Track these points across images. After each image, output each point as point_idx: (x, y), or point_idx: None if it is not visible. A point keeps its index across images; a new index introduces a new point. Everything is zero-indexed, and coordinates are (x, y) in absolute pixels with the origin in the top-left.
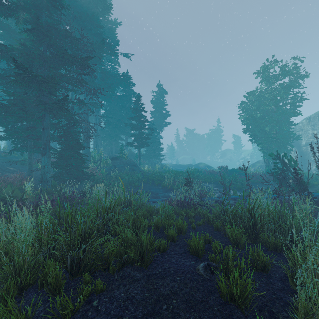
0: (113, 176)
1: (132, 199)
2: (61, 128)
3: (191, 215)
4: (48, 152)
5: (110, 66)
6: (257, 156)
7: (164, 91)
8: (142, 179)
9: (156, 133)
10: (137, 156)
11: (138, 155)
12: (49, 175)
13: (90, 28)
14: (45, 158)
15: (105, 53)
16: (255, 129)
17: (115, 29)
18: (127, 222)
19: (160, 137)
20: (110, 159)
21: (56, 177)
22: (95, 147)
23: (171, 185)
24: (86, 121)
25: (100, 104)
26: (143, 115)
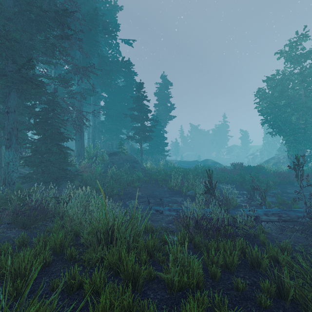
0: (109, 174)
1: (116, 228)
2: (37, 113)
3: (231, 260)
4: (14, 144)
5: (111, 54)
6: (268, 152)
7: (169, 82)
8: (143, 178)
9: (160, 127)
10: (139, 152)
11: (140, 150)
12: (16, 175)
13: (83, 1)
14: (10, 152)
15: (101, 32)
16: (277, 120)
17: (116, 13)
18: (97, 292)
19: (164, 132)
20: (108, 155)
21: (24, 177)
22: (92, 141)
23: (178, 186)
24: (80, 110)
25: (92, 87)
26: (146, 105)
